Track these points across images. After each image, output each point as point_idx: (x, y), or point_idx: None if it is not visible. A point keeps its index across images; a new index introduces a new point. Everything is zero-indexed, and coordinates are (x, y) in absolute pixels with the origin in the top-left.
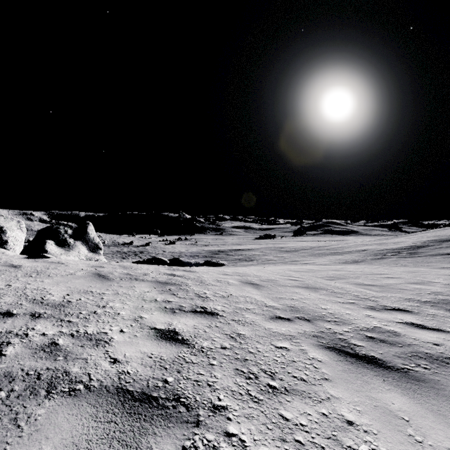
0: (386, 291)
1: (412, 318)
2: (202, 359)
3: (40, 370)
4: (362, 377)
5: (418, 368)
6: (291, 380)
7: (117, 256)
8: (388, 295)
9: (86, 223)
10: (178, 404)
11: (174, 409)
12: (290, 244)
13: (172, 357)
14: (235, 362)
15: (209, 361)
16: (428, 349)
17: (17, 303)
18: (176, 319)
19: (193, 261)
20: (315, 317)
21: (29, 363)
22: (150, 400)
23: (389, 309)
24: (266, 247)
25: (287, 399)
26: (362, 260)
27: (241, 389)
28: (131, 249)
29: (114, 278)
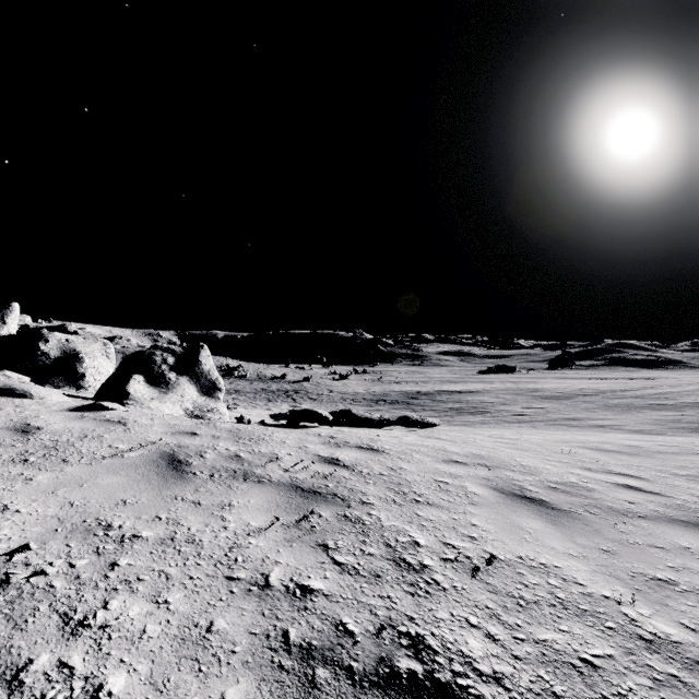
0: None
1: None
2: None
3: None
4: None
5: None
6: None
7: (260, 398)
8: None
9: (199, 347)
10: None
11: None
12: (547, 383)
13: None
14: None
15: None
16: None
17: None
18: None
19: (377, 417)
20: None
21: None
22: None
23: None
24: (502, 388)
25: None
26: None
27: None
28: (282, 386)
29: (198, 469)
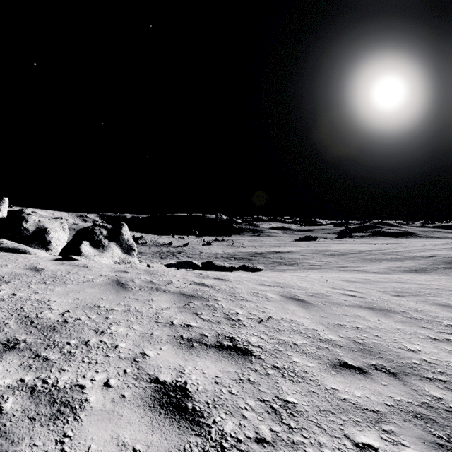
0: None
1: None
2: None
3: None
4: None
5: None
6: None
7: (156, 257)
8: None
9: (121, 224)
10: None
11: None
12: (334, 247)
13: None
14: None
15: None
16: None
17: (2, 322)
18: (192, 361)
19: (228, 265)
20: (403, 368)
21: None
22: None
23: None
24: (307, 249)
25: None
26: (432, 269)
27: None
28: (169, 249)
29: (133, 287)
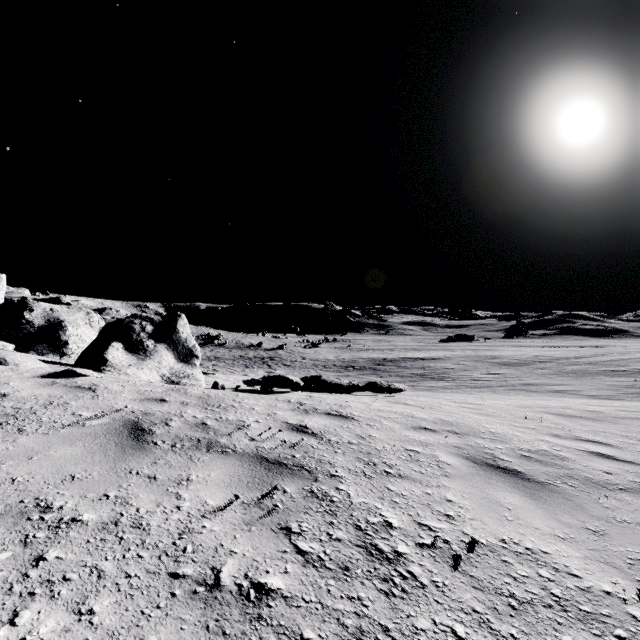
0: None
1: None
2: None
3: None
4: None
5: None
6: None
7: (238, 364)
8: None
9: (176, 316)
10: None
11: None
12: (503, 351)
13: None
14: None
15: None
16: None
17: None
18: None
19: (346, 383)
20: None
21: None
22: None
23: None
24: (462, 355)
25: None
26: None
27: None
28: (258, 353)
29: (160, 439)
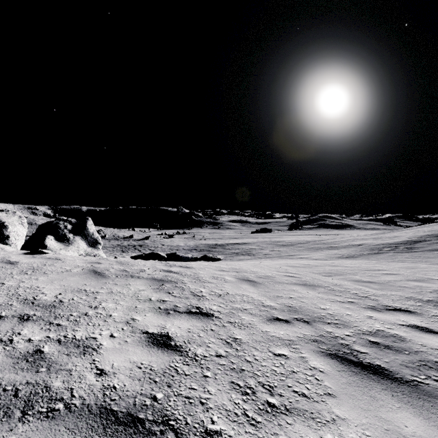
0: (385, 289)
1: (416, 319)
2: (195, 370)
3: (19, 384)
4: (369, 391)
5: (428, 380)
6: (291, 395)
7: (117, 250)
8: (388, 293)
9: (86, 219)
10: (166, 429)
11: (161, 435)
12: (286, 238)
13: (163, 367)
14: (231, 373)
15: (202, 372)
16: (437, 357)
17: (7, 304)
18: (170, 321)
19: (190, 256)
20: (314, 318)
21: (8, 376)
22: (136, 423)
23: (390, 310)
24: (262, 241)
25: (287, 421)
26: (358, 255)
27: (237, 408)
28: (130, 242)
29: (109, 275)
